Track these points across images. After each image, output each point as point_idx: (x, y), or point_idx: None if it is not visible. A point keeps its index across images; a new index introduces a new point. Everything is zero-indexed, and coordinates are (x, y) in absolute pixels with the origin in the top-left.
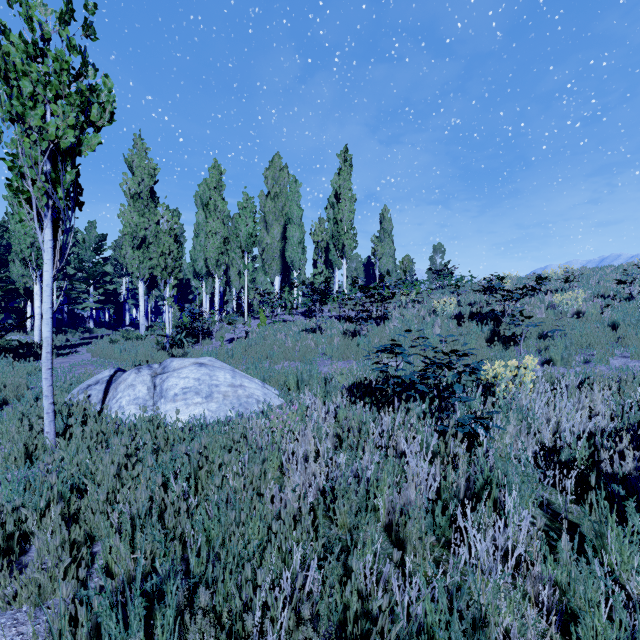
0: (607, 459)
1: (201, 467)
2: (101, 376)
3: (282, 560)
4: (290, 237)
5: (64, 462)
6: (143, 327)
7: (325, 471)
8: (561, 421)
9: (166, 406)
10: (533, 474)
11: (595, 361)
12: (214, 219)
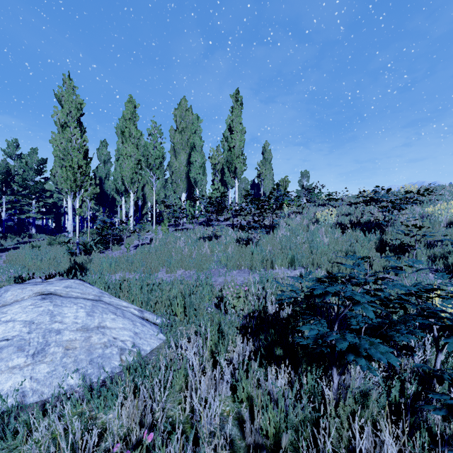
0: None
1: None
2: None
3: None
4: (193, 162)
5: None
6: (71, 233)
7: None
8: None
9: None
10: None
11: None
12: (129, 144)
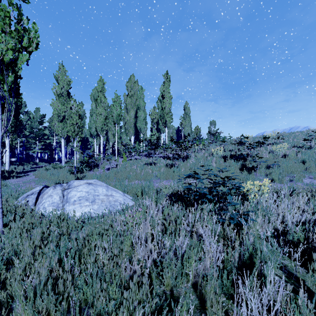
0: (314, 238)
1: (85, 246)
2: (35, 190)
3: (130, 314)
4: (139, 116)
5: (5, 243)
6: (64, 162)
7: (157, 247)
8: (285, 215)
9: (69, 207)
10: (277, 250)
11: (295, 180)
12: (100, 107)
